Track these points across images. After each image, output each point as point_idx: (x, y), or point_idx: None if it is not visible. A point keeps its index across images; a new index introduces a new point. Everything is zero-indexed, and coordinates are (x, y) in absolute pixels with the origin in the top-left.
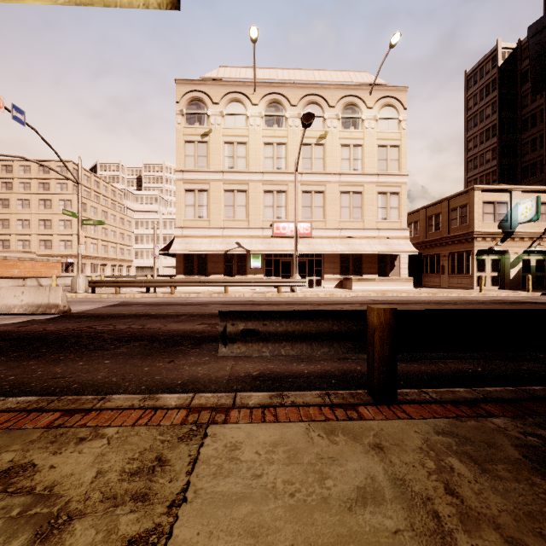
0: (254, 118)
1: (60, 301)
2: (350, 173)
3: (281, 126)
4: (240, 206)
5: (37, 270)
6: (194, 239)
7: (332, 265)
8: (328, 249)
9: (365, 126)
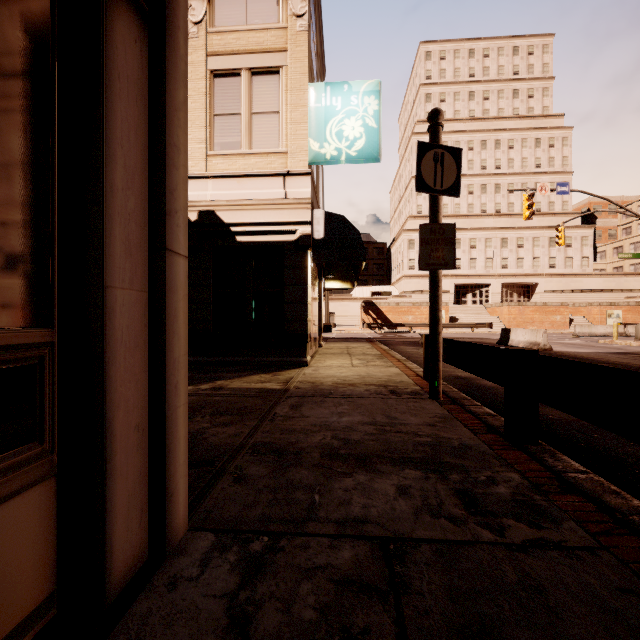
0: None
1: (541, 341)
2: None
3: None
4: None
5: None
6: None
7: None
8: None
9: None
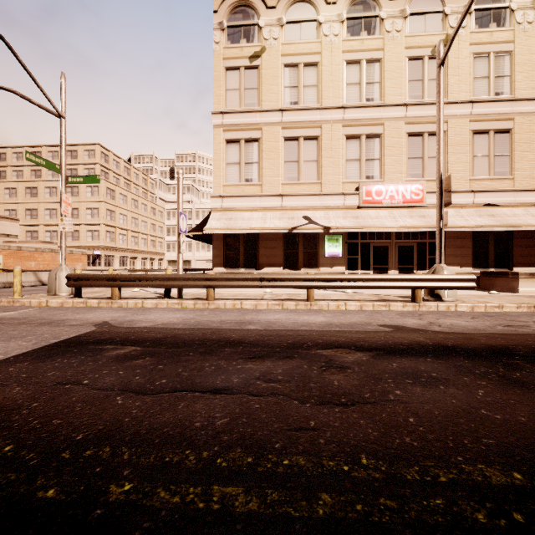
0: (330, 24)
1: None
2: (490, 100)
3: (372, 33)
4: (307, 161)
5: (59, 262)
6: (240, 213)
7: (458, 252)
8: (461, 223)
9: (516, 20)
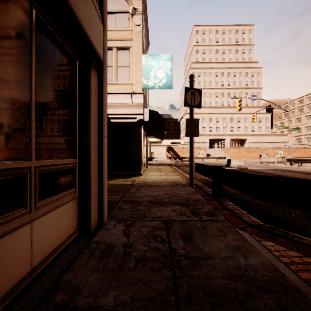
0: None
1: (243, 164)
2: None
3: None
4: None
5: (308, 153)
6: None
7: None
8: None
9: None
